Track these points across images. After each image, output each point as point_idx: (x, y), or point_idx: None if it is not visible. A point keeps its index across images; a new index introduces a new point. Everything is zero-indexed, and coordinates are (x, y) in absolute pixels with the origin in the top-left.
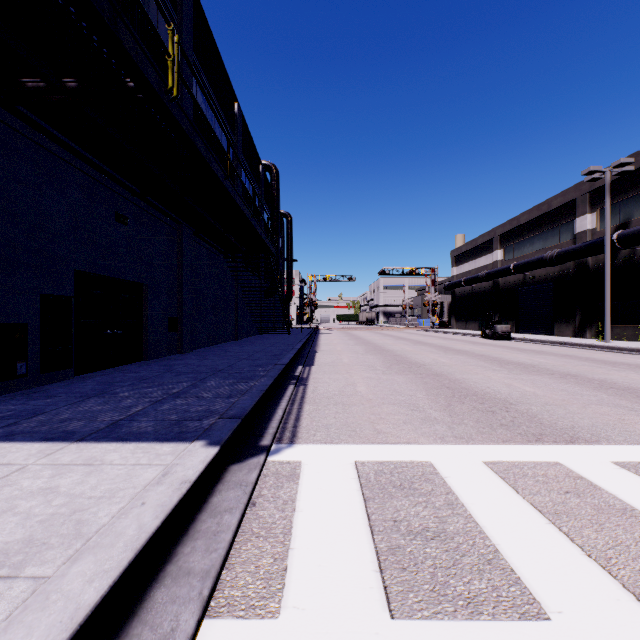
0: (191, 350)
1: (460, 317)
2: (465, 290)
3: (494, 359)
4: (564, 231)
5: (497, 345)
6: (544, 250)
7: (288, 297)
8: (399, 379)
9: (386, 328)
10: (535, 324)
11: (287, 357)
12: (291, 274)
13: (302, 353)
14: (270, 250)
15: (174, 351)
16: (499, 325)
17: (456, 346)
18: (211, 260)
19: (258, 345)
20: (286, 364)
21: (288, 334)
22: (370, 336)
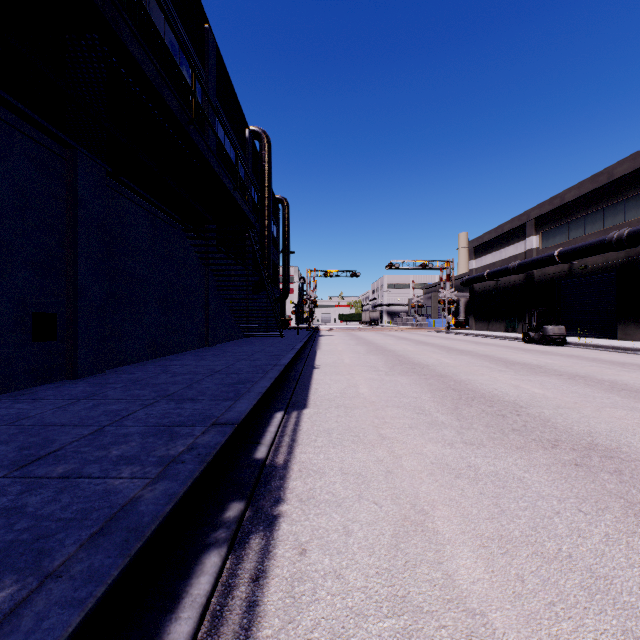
0: (102, 370)
1: (480, 316)
2: (487, 285)
3: (619, 386)
4: (632, 206)
5: (563, 354)
6: (601, 232)
7: (284, 294)
8: (532, 478)
9: (395, 329)
10: (586, 325)
11: (255, 391)
12: (287, 267)
13: (291, 372)
14: (244, 213)
15: (57, 375)
16: (551, 326)
17: (509, 356)
18: (157, 230)
19: (228, 356)
20: (239, 421)
21: (281, 337)
22: (381, 339)
